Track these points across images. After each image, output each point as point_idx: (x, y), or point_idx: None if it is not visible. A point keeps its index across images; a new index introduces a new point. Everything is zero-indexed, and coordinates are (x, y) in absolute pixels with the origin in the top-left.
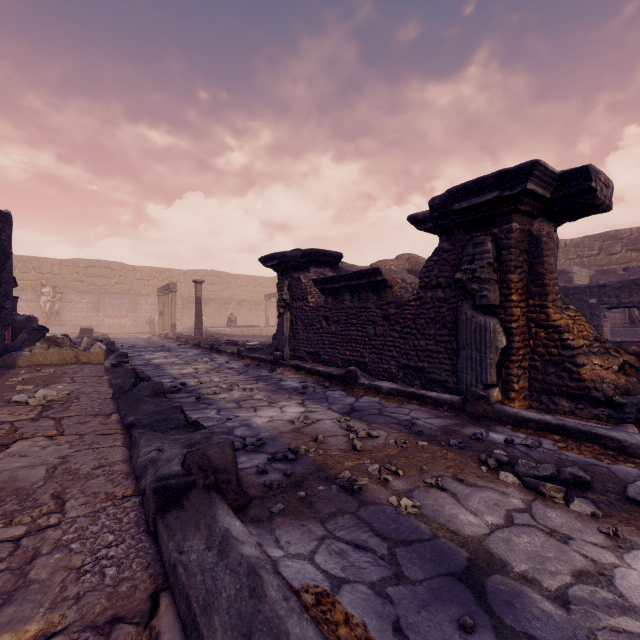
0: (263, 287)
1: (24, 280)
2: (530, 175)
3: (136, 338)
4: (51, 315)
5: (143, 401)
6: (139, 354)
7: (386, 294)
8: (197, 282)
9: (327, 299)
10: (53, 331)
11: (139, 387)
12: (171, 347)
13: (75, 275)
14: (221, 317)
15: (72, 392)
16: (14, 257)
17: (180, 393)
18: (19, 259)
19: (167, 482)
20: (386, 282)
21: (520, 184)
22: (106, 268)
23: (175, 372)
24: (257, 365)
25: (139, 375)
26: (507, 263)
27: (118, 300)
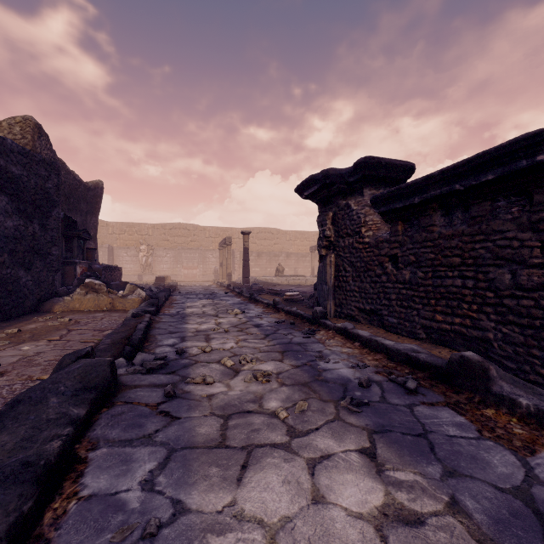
0: (309, 241)
1: (130, 241)
2: None
3: (199, 285)
4: (146, 267)
5: (33, 412)
6: (184, 301)
7: None
8: (244, 233)
9: (395, 228)
10: (146, 279)
11: (63, 372)
12: (218, 295)
13: (163, 235)
14: (272, 268)
15: (18, 360)
16: (124, 224)
17: (158, 373)
18: (127, 225)
19: None
20: None
21: None
22: (184, 229)
23: (192, 327)
24: (291, 323)
25: (132, 334)
26: None
27: (191, 254)
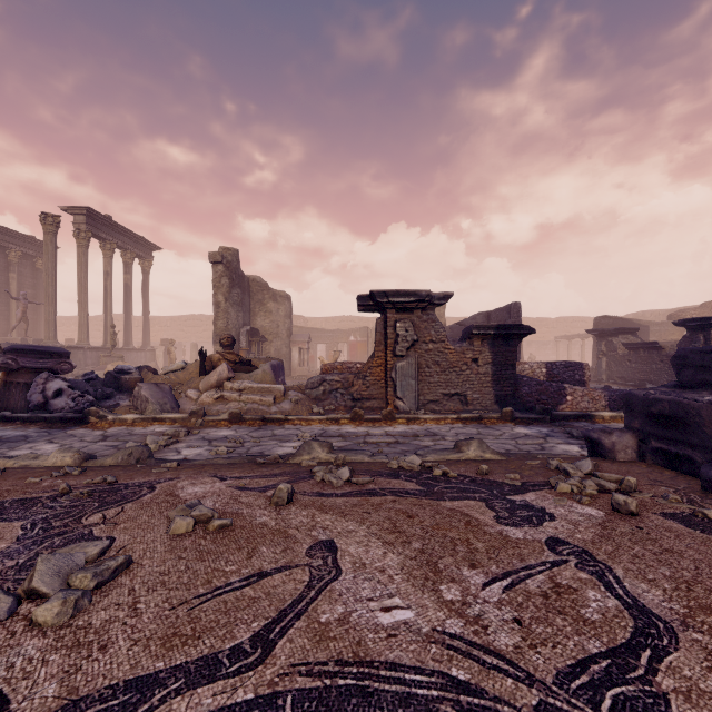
0: (548, 328)
1: None
2: (710, 319)
3: None
4: None
5: None
6: None
7: (661, 352)
8: None
9: (629, 352)
10: None
11: None
12: None
13: None
14: None
15: None
16: None
17: None
18: None
19: (604, 387)
20: (661, 347)
21: (708, 321)
22: None
23: None
24: None
25: None
26: (709, 344)
27: None
